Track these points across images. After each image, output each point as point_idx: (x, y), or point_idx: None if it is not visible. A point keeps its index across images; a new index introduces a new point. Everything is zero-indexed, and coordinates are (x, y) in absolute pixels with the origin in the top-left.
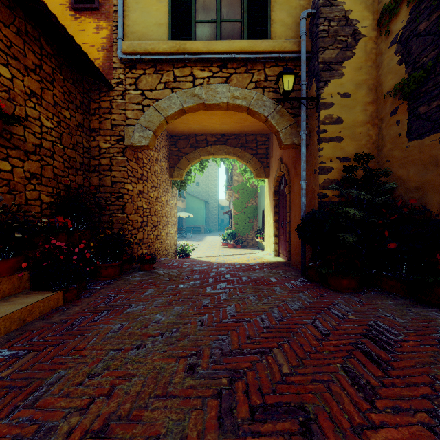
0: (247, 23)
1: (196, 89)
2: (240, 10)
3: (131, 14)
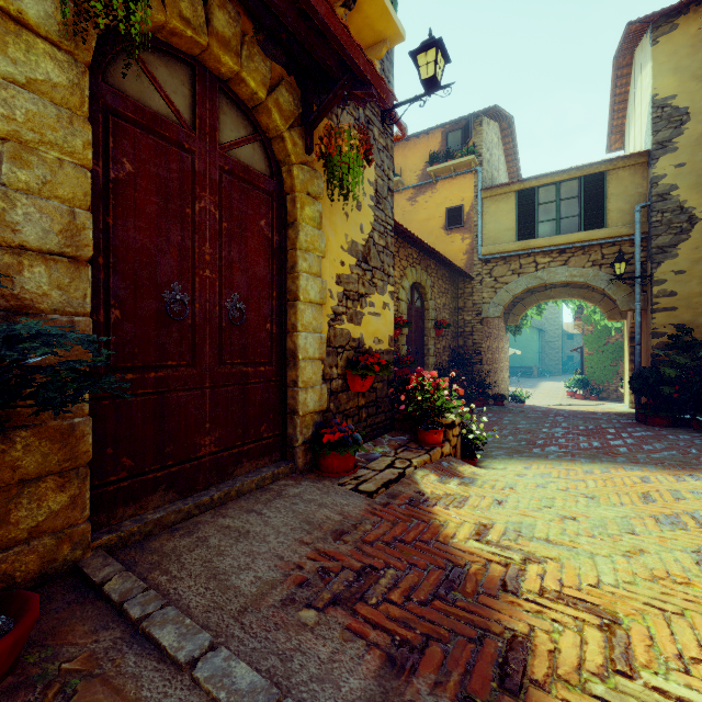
0: (583, 217)
1: (539, 272)
2: (577, 207)
3: (487, 225)
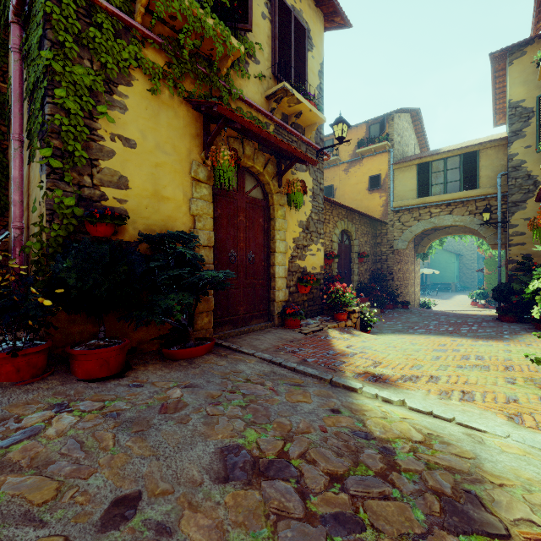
0: (463, 181)
1: (432, 219)
2: (458, 175)
3: (397, 187)
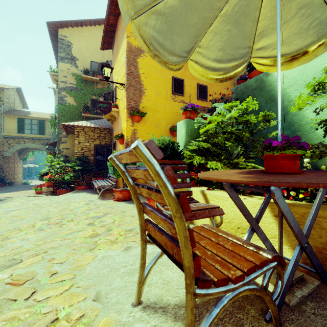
0: (39, 131)
1: (25, 144)
2: (37, 127)
3: (6, 125)
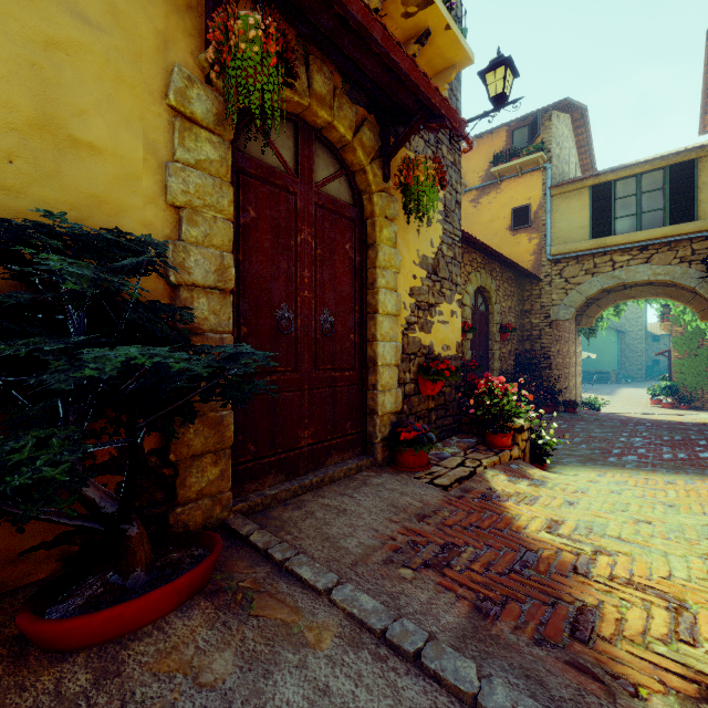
0: (669, 210)
1: (616, 272)
2: (662, 200)
3: (556, 224)
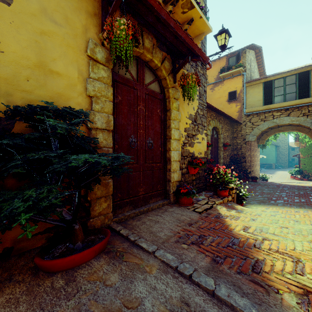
0: (298, 93)
1: (274, 120)
2: (295, 88)
3: (248, 99)
